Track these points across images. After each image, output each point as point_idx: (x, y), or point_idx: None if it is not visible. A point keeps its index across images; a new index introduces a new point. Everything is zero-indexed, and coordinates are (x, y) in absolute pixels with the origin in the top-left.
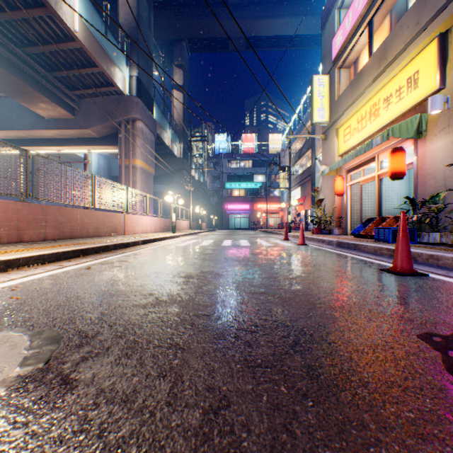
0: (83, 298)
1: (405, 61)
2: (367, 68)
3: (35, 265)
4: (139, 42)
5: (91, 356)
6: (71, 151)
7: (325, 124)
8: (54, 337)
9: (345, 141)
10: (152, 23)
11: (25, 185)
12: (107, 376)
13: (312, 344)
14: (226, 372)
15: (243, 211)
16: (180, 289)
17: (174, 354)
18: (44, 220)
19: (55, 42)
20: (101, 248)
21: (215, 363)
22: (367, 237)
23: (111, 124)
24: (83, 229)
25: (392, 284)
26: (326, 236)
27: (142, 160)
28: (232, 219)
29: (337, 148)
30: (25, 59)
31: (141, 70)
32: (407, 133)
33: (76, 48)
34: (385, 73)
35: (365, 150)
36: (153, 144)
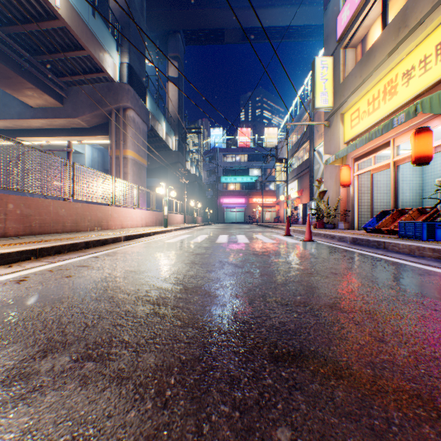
0: None
1: (433, 24)
2: (380, 41)
3: None
4: (131, 27)
5: None
6: (60, 142)
7: (329, 109)
8: None
9: (353, 127)
10: (145, 9)
11: None
12: None
13: None
14: None
15: (238, 205)
16: (132, 340)
17: None
18: (3, 212)
19: (37, 21)
20: (65, 247)
21: None
22: (384, 232)
23: (101, 112)
24: (57, 223)
25: None
26: (333, 231)
27: (134, 151)
28: (227, 213)
29: (342, 135)
30: (4, 40)
31: (133, 57)
32: (439, 107)
33: (59, 27)
34: (405, 43)
35: (383, 131)
36: (146, 135)
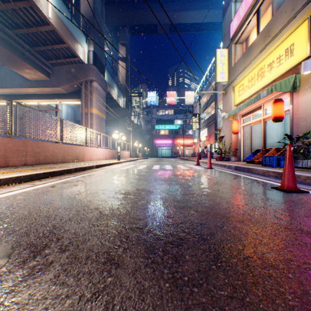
0: (42, 212)
1: (283, 36)
2: (255, 43)
3: (13, 184)
4: (95, 26)
5: (33, 272)
6: (47, 103)
7: (225, 83)
8: (7, 251)
9: (239, 95)
10: (104, 14)
11: (10, 126)
12: (42, 297)
13: (231, 259)
14: (155, 293)
15: (167, 145)
16: (120, 204)
17: (108, 271)
18: (25, 151)
19: (35, 26)
20: (65, 171)
21: (145, 281)
22: (256, 163)
23: (75, 84)
24: (53, 157)
25: (284, 200)
26: (226, 162)
27: (97, 109)
28: (159, 150)
29: (233, 100)
30: (14, 38)
31: (96, 46)
32: (285, 88)
33: (50, 30)
34: (269, 46)
35: (255, 101)
36: (105, 98)
